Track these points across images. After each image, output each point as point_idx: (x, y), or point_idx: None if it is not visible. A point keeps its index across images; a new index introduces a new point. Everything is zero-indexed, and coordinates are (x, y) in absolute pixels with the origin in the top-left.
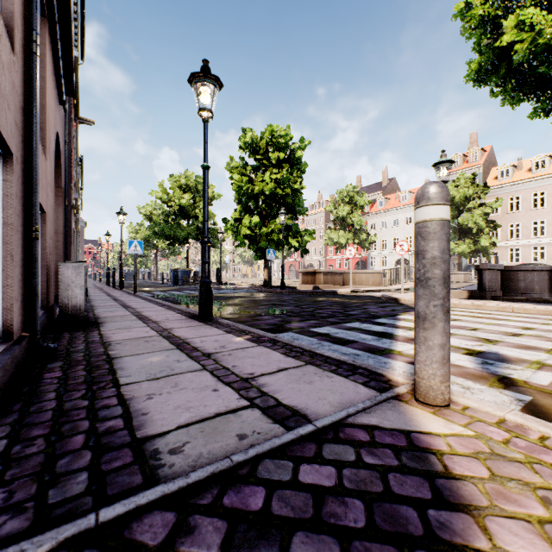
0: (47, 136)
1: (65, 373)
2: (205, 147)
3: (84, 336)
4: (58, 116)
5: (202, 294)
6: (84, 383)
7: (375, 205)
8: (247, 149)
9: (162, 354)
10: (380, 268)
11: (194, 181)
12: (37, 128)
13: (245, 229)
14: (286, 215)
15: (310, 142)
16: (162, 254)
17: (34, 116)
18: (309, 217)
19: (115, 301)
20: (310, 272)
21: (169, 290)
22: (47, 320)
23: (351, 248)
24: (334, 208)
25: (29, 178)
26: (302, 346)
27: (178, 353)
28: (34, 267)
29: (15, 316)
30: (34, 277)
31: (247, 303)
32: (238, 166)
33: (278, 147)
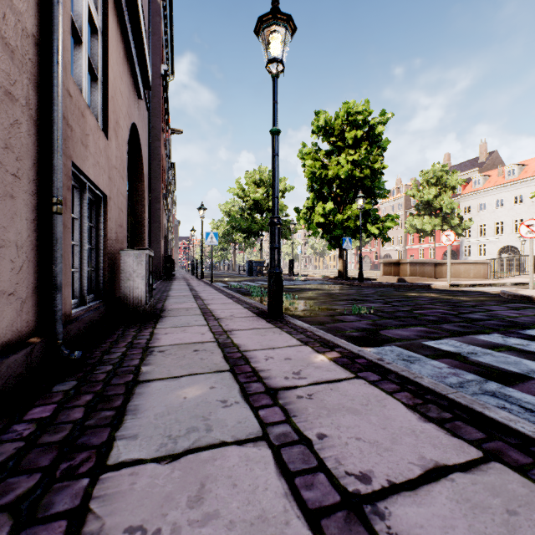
0: (111, 116)
1: (58, 409)
2: (275, 108)
3: (133, 336)
4: (135, 108)
5: (270, 287)
6: (57, 446)
7: (469, 185)
8: (320, 133)
9: (206, 380)
10: (477, 258)
11: (267, 176)
12: (58, 69)
13: (318, 218)
14: (365, 198)
15: (393, 115)
16: (239, 247)
17: (54, 53)
18: (385, 205)
19: (190, 291)
20: (393, 263)
21: (243, 280)
22: (102, 313)
23: (449, 233)
24: (416, 191)
25: (48, 135)
26: (443, 391)
27: (229, 381)
28: (53, 251)
29: (3, 319)
30: (53, 263)
31: (323, 296)
32: (310, 152)
33: (354, 126)
